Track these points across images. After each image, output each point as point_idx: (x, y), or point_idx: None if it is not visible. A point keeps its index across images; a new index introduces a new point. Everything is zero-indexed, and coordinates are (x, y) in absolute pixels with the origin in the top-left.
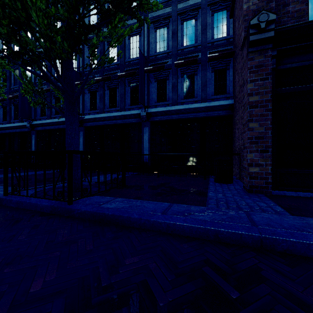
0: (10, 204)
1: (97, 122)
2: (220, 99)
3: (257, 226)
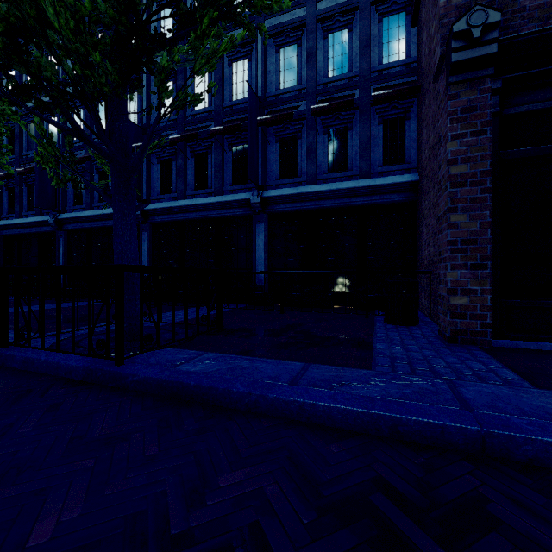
0: (11, 364)
1: (173, 216)
2: (394, 173)
3: (473, 410)
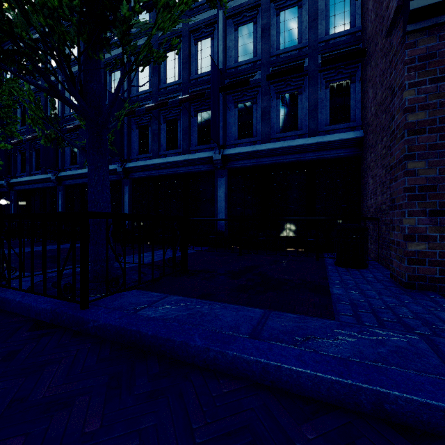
0: None
1: (149, 172)
2: (339, 131)
3: None
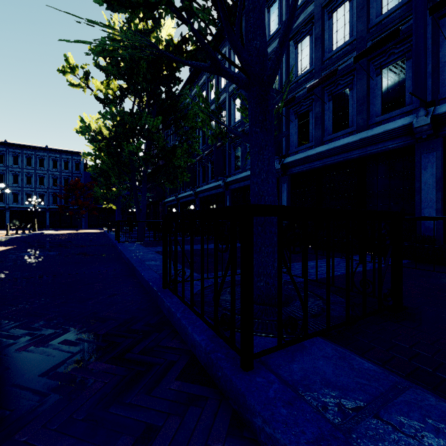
0: (163, 308)
1: (310, 164)
2: None
3: None
